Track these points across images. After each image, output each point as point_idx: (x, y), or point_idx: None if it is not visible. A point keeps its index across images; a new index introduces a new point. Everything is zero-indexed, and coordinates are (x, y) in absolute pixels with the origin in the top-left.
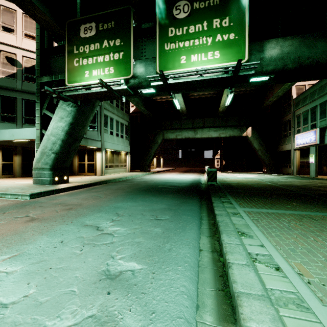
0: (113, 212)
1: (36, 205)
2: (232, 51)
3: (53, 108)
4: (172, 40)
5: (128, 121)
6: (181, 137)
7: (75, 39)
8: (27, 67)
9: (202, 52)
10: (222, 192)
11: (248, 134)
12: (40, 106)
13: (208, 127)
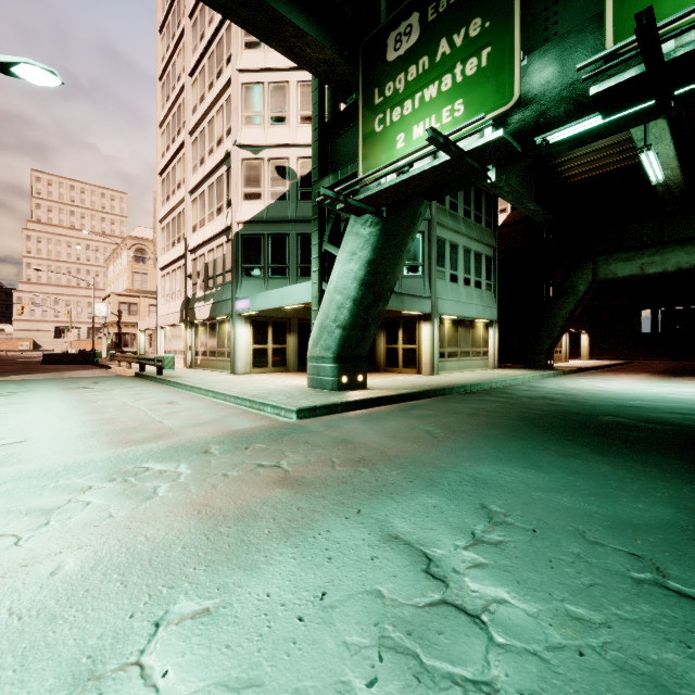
0: (472, 499)
1: (300, 436)
2: None
3: (339, 238)
4: None
5: (493, 246)
6: (661, 268)
7: (376, 73)
8: (303, 175)
9: None
10: None
11: None
12: (318, 238)
13: None
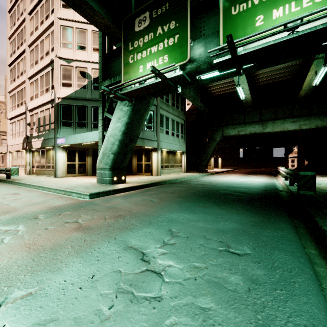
0: (166, 227)
1: (90, 207)
2: None
3: (113, 111)
4: None
5: (184, 119)
6: (245, 132)
7: (130, 35)
8: (95, 77)
9: (291, 0)
10: None
11: None
12: (102, 110)
13: (282, 118)
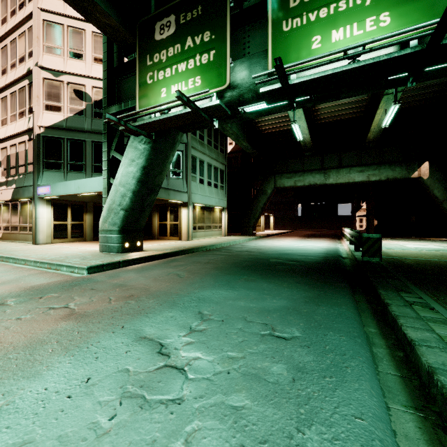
0: (194, 309)
1: (87, 285)
2: (418, 7)
3: (124, 149)
4: (296, 13)
5: (224, 164)
6: (303, 183)
7: (148, 45)
8: (97, 100)
9: (353, 21)
10: (395, 279)
11: (422, 173)
12: (107, 147)
13: (347, 166)
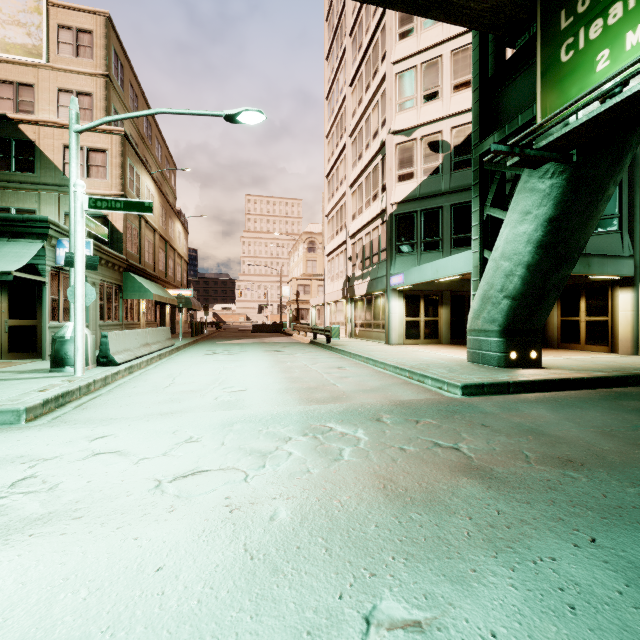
0: None
1: (473, 416)
2: None
3: (504, 200)
4: None
5: None
6: None
7: None
8: (457, 144)
9: None
10: None
11: None
12: (479, 204)
13: None
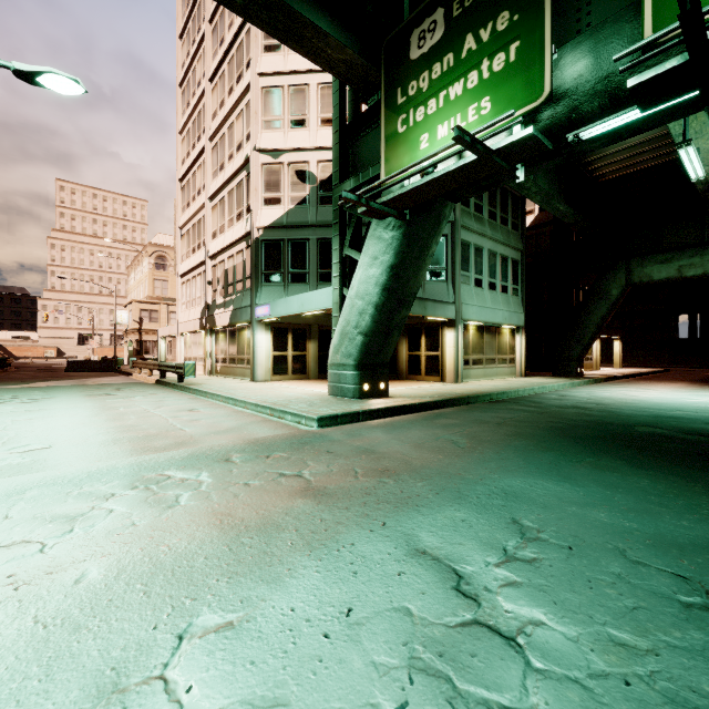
0: (502, 513)
1: (321, 445)
2: None
3: (361, 243)
4: None
5: (519, 249)
6: (701, 270)
7: (399, 72)
8: (324, 179)
9: None
10: None
11: None
12: (339, 243)
13: None
